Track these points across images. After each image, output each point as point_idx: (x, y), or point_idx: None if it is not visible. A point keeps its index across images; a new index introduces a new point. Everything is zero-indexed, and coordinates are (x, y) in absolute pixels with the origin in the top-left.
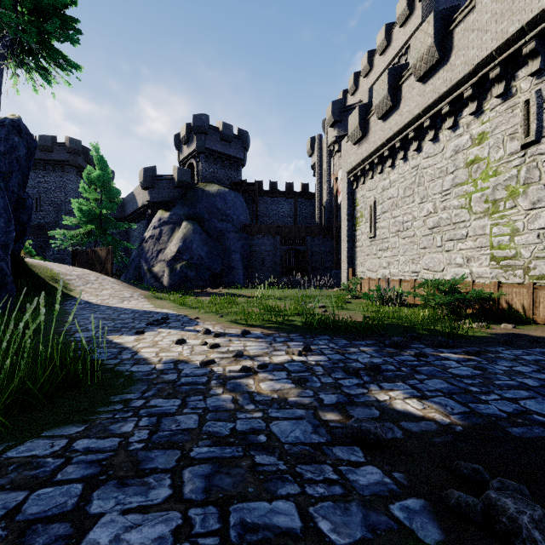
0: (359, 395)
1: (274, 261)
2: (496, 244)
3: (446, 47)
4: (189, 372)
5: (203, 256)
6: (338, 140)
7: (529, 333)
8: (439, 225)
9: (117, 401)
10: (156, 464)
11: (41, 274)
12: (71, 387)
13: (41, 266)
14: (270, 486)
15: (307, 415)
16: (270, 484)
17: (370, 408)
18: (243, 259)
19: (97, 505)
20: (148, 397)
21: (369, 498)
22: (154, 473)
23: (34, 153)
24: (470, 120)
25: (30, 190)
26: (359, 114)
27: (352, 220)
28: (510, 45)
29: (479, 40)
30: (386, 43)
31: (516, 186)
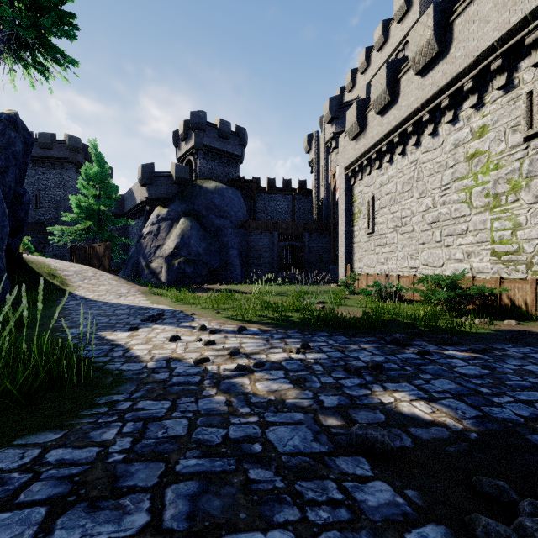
0: (362, 397)
1: (272, 257)
2: (497, 239)
3: (446, 39)
4: (182, 371)
5: (200, 252)
6: (335, 137)
7: (534, 330)
8: (439, 220)
9: (102, 403)
10: (135, 481)
11: (38, 270)
12: (55, 387)
13: (38, 261)
14: (265, 510)
15: (307, 420)
16: (265, 508)
17: (375, 411)
18: (240, 255)
19: (59, 537)
20: (136, 398)
21: (380, 525)
22: (132, 493)
23: (31, 149)
24: (470, 113)
25: (29, 187)
26: (357, 109)
27: (350, 216)
28: (512, 35)
29: (480, 31)
30: (383, 40)
31: (518, 180)
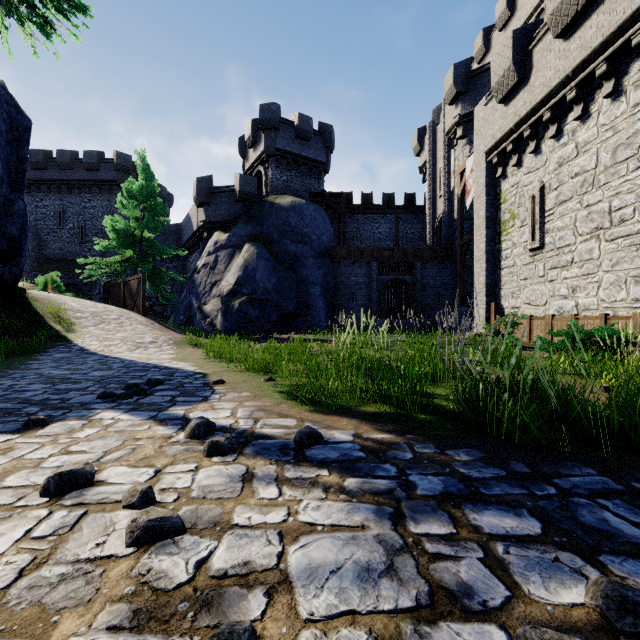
0: None
1: (368, 296)
2: None
3: None
4: None
5: (269, 289)
6: (462, 121)
7: None
8: None
9: None
10: None
11: (41, 310)
12: None
13: (47, 299)
14: None
15: None
16: None
17: None
18: (325, 294)
19: None
20: None
21: None
22: None
23: (28, 138)
24: None
25: (75, 217)
26: (514, 45)
27: (495, 228)
28: None
29: None
30: None
31: None
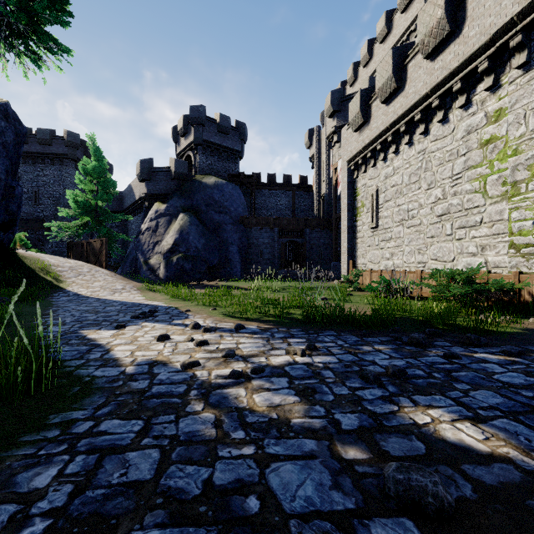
0: (389, 415)
1: (272, 253)
2: (516, 230)
3: (458, 18)
4: (165, 378)
5: (199, 248)
6: (337, 131)
7: None
8: (449, 211)
9: (55, 423)
10: None
11: (31, 265)
12: (6, 399)
13: (32, 257)
14: None
15: (321, 451)
16: None
17: (409, 437)
18: (240, 251)
19: None
20: (101, 416)
21: None
22: None
23: (24, 140)
24: (485, 96)
25: (29, 183)
26: (361, 99)
27: (353, 211)
28: None
29: (498, 6)
30: (386, 31)
31: None
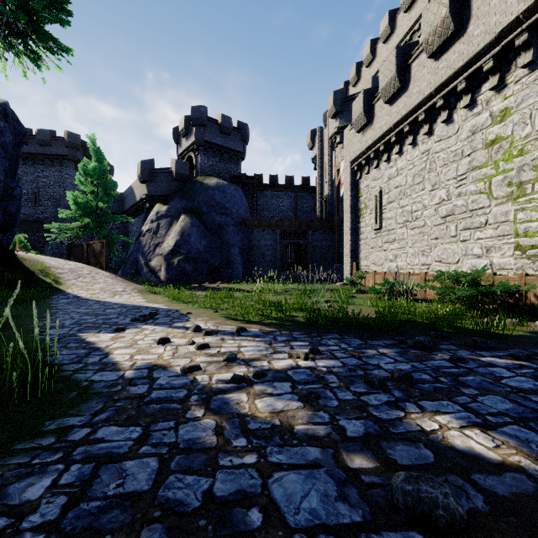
0: (395, 421)
1: (274, 255)
2: (521, 232)
3: (463, 17)
4: (165, 382)
5: (201, 250)
6: (340, 131)
7: None
8: (454, 213)
9: (50, 430)
10: None
11: (31, 267)
12: (0, 404)
13: (32, 259)
14: None
15: (325, 460)
16: None
17: (417, 445)
18: (242, 253)
19: None
20: (98, 422)
21: None
22: None
23: (23, 141)
24: (490, 96)
25: (29, 184)
26: (364, 99)
27: (356, 212)
28: None
29: (503, 4)
30: (389, 30)
31: None
